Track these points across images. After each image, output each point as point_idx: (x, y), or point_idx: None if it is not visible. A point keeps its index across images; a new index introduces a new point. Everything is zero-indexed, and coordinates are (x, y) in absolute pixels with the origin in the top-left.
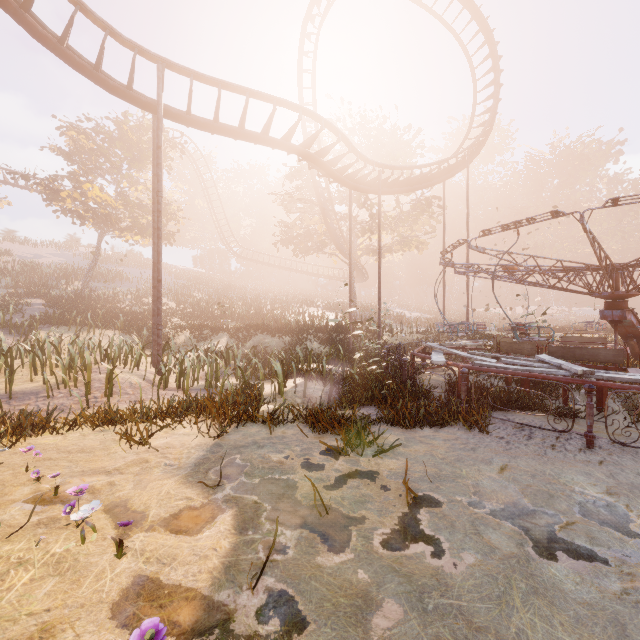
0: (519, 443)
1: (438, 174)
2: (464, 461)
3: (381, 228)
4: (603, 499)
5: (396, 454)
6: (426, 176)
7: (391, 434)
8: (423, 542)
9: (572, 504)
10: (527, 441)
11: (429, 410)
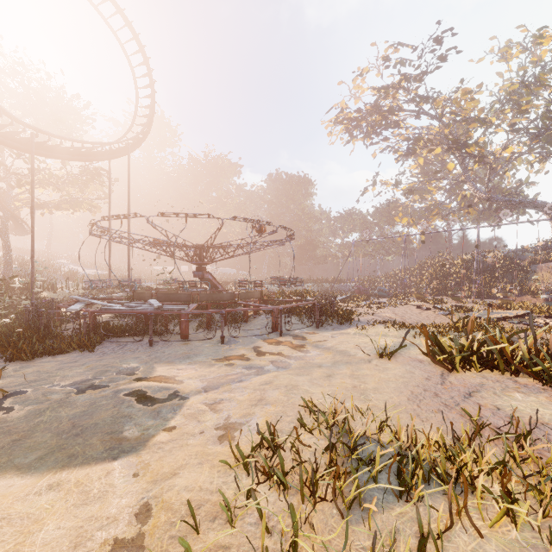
0: (112, 352)
1: (102, 153)
2: (63, 369)
3: (45, 184)
4: (135, 366)
5: (5, 377)
6: (89, 151)
7: (7, 367)
8: (0, 412)
9: (116, 372)
10: (118, 350)
11: (53, 345)
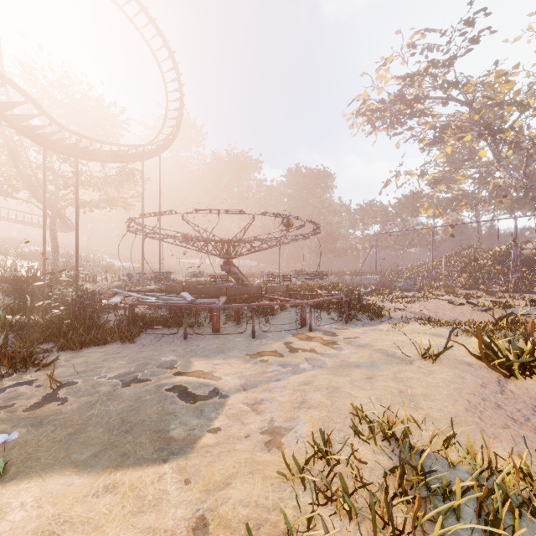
0: (150, 344)
1: (137, 154)
2: (108, 360)
3: (87, 185)
4: (173, 359)
5: (58, 367)
6: (125, 154)
7: (59, 356)
8: (55, 402)
9: (156, 365)
10: (156, 342)
11: (98, 336)
